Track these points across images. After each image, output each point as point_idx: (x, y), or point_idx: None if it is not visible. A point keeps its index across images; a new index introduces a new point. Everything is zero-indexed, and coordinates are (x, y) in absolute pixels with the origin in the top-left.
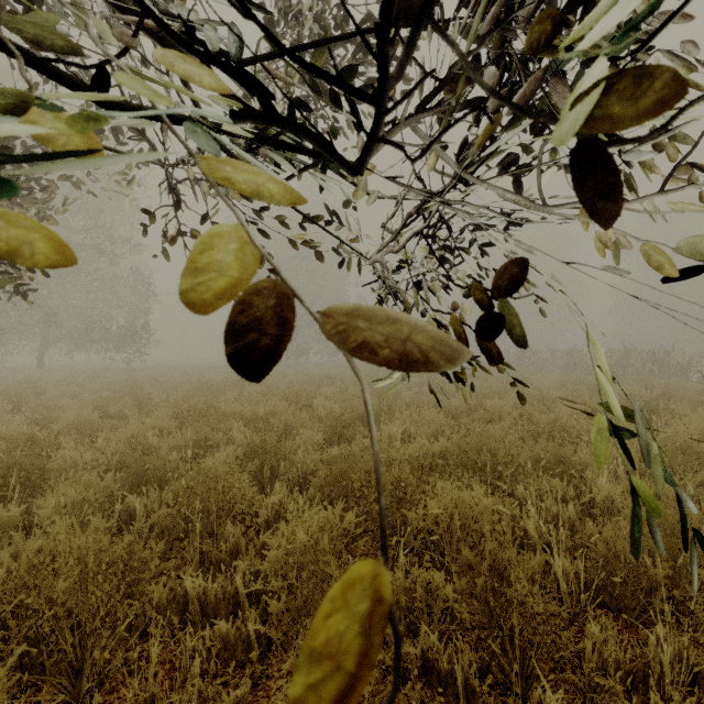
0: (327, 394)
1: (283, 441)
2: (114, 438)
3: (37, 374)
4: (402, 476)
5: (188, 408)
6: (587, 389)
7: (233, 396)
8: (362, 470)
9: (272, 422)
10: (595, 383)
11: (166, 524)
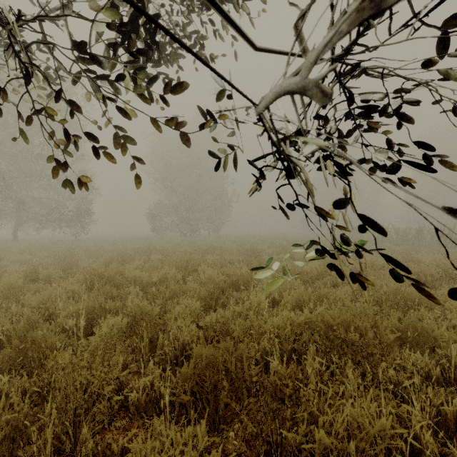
0: (209, 261)
1: (161, 314)
2: (29, 303)
3: (9, 245)
4: (278, 381)
5: (98, 275)
6: (402, 258)
7: (139, 263)
8: (233, 356)
9: (160, 289)
10: (403, 252)
11: (18, 424)
